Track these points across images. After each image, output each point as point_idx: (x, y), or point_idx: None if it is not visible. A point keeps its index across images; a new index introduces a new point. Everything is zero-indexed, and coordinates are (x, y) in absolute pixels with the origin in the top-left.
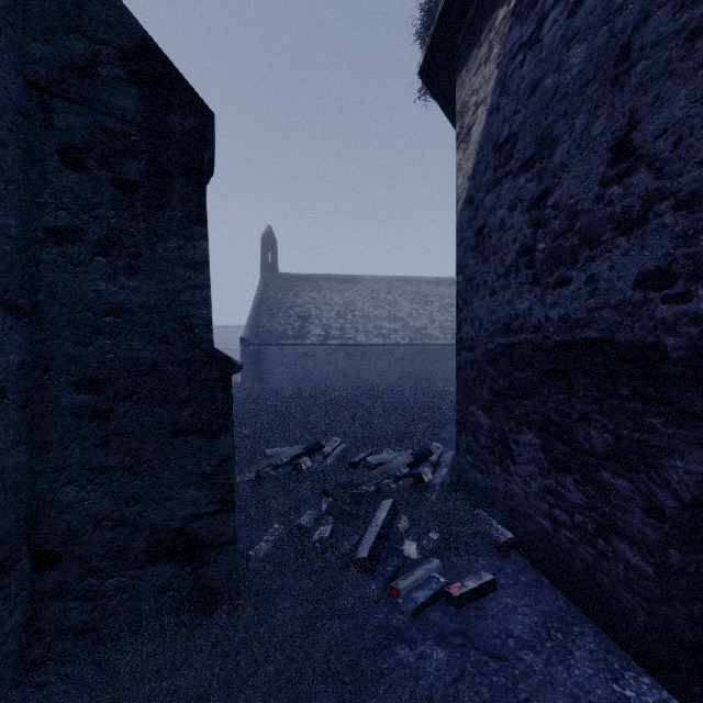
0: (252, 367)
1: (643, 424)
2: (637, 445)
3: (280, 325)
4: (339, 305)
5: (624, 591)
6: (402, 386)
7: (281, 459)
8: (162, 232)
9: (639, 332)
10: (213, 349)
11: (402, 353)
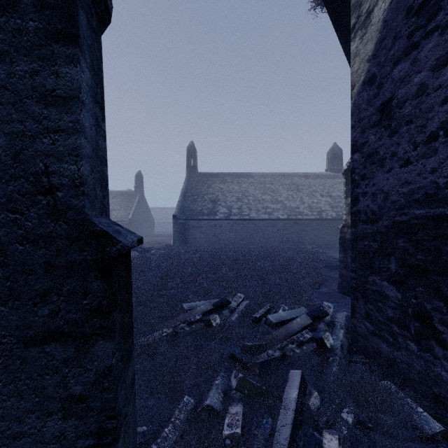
0: (180, 234)
1: None
2: None
3: (199, 206)
4: (238, 193)
5: None
6: (283, 248)
7: (194, 316)
8: (3, 47)
9: None
10: (85, 220)
11: (282, 225)
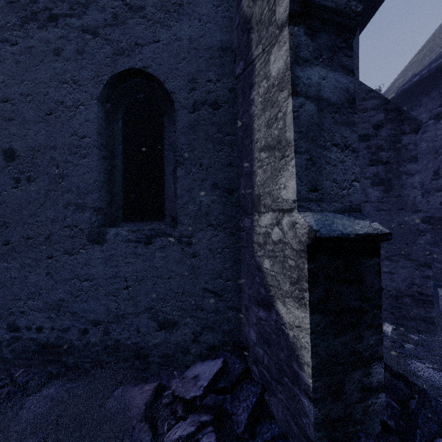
0: None
1: (441, 235)
2: (440, 240)
3: None
4: None
5: (436, 274)
6: None
7: None
8: None
9: (440, 214)
10: None
11: None
